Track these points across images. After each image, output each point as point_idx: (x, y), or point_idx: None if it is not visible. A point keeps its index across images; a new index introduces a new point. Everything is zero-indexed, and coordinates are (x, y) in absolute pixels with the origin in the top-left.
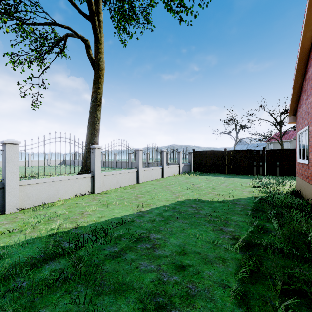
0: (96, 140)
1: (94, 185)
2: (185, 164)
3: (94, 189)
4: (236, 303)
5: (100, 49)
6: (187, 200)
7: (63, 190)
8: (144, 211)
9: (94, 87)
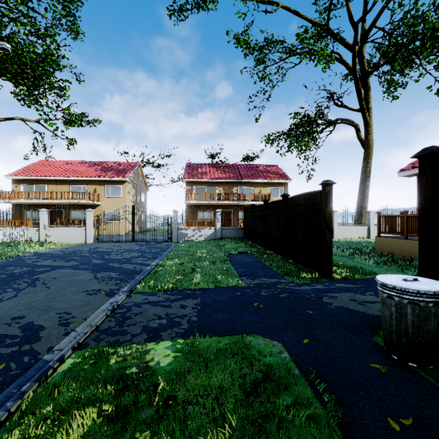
0: (365, 205)
1: (369, 233)
2: None
3: (369, 235)
4: None
5: (369, 131)
6: None
7: (353, 233)
8: None
9: (364, 163)
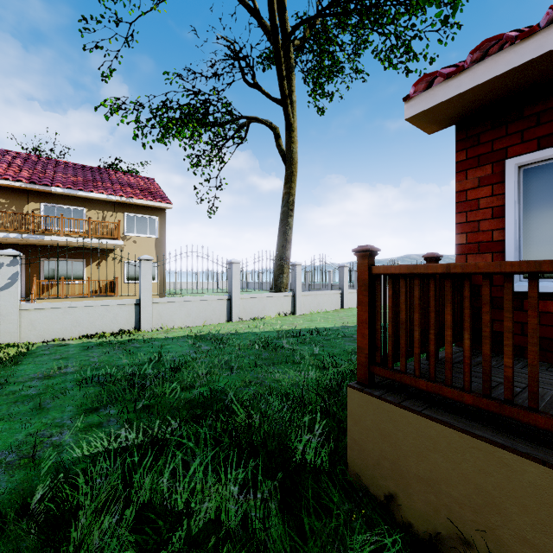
0: (288, 255)
1: (295, 305)
2: None
3: (295, 309)
4: None
5: (292, 138)
6: None
7: (268, 306)
8: (349, 326)
9: (285, 188)
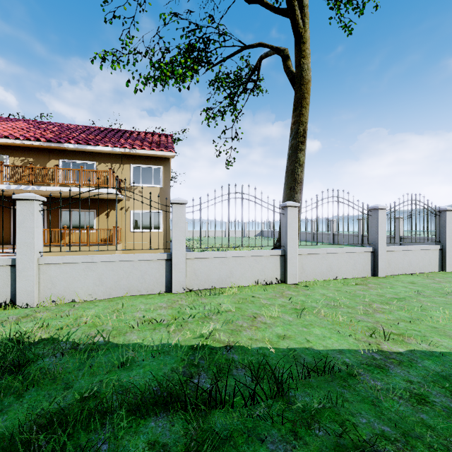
0: (297, 198)
1: (286, 270)
2: None
3: (286, 276)
4: None
5: (303, 52)
6: None
7: (238, 271)
8: (389, 353)
9: (294, 116)
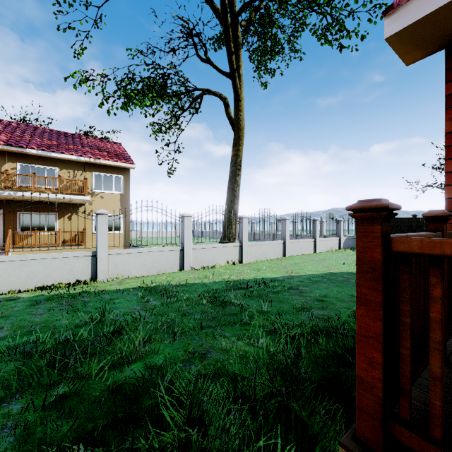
0: (236, 208)
1: (242, 254)
2: (348, 236)
3: (242, 258)
4: (353, 313)
5: (240, 107)
6: (340, 272)
7: (218, 256)
8: (293, 276)
9: (234, 150)
